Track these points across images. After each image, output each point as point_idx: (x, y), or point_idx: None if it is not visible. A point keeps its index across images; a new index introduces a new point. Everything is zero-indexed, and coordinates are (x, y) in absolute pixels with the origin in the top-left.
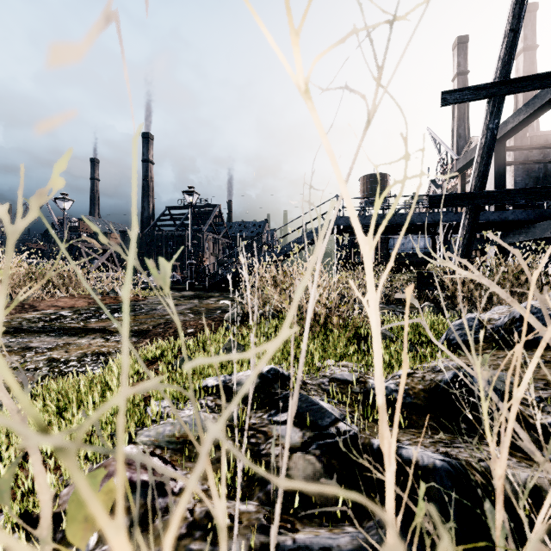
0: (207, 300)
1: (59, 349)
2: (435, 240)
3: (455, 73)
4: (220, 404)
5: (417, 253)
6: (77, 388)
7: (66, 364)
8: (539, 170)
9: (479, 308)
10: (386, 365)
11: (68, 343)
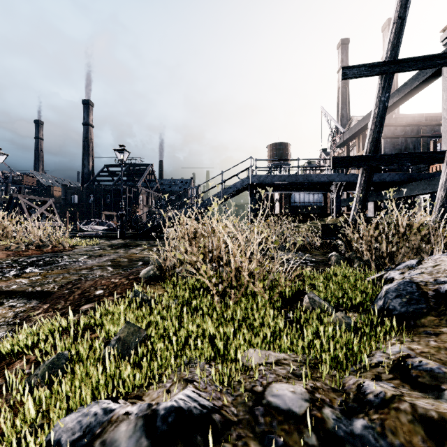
0: (133, 249)
1: None
2: (326, 196)
3: (339, 67)
4: None
5: (312, 206)
6: None
7: None
8: (401, 143)
9: (386, 260)
10: (330, 357)
11: None
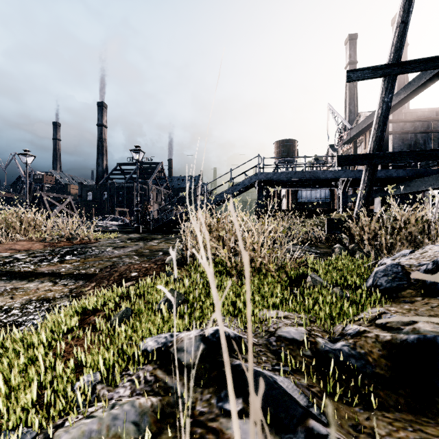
0: (150, 242)
1: (5, 295)
2: (333, 192)
3: (347, 63)
4: (161, 377)
5: (319, 202)
6: (2, 352)
7: (7, 313)
8: (411, 138)
9: (385, 251)
10: (325, 315)
11: (16, 287)
